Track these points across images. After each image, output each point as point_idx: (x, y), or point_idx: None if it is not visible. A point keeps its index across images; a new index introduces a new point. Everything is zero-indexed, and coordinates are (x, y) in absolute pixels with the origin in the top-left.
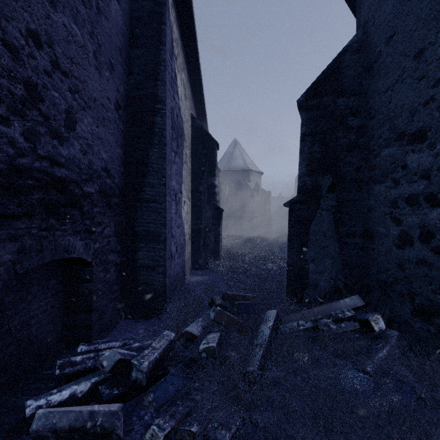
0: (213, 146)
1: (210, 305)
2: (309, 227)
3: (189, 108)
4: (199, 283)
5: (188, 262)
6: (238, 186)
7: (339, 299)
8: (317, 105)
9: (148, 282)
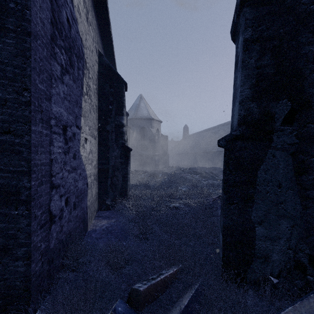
0: (121, 85)
1: None
2: (256, 173)
3: (94, 40)
4: (104, 232)
5: (92, 206)
6: (143, 131)
7: (302, 279)
8: None
9: None
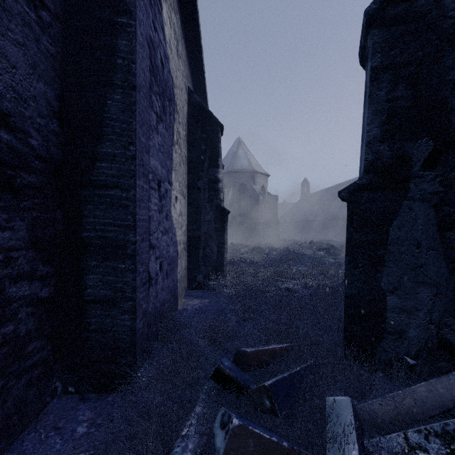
0: (216, 129)
1: (214, 378)
2: (387, 231)
3: (184, 75)
4: (197, 311)
5: (182, 281)
6: (242, 189)
7: (448, 361)
8: (403, 14)
9: (105, 327)
